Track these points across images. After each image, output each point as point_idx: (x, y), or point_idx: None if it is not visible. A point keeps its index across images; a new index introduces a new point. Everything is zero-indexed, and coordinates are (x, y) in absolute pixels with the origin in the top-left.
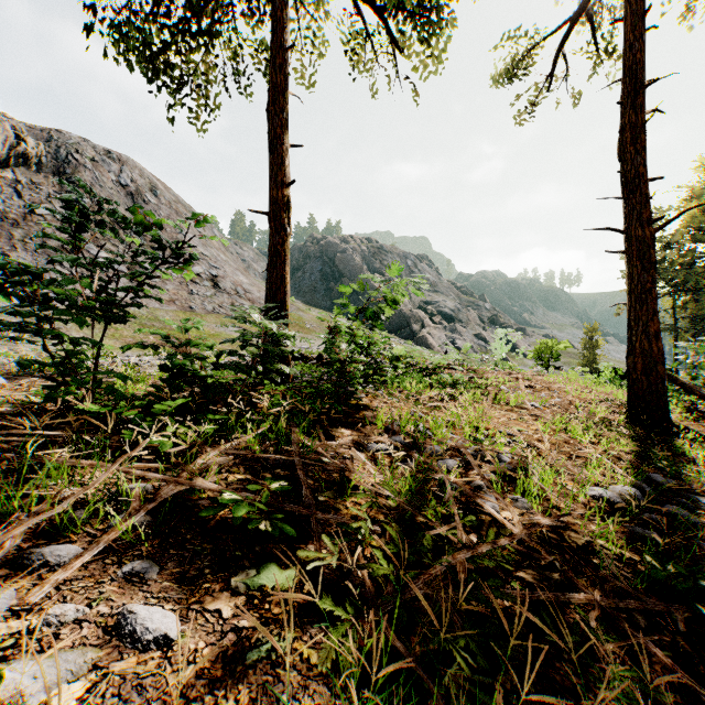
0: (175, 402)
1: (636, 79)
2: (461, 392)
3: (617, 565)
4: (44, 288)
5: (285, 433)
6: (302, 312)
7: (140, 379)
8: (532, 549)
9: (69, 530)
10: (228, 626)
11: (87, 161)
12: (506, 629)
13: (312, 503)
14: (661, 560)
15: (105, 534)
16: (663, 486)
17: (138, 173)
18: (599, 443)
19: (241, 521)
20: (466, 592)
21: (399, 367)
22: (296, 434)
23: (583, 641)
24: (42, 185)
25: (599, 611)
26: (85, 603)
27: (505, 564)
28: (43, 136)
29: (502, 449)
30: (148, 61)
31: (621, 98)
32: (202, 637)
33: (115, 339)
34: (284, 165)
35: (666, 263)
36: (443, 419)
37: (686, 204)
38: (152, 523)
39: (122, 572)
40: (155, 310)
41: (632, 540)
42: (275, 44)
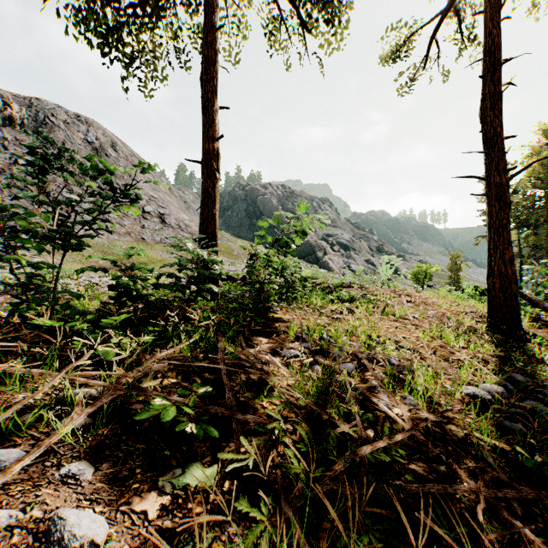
0: (119, 317)
1: (495, 57)
2: (356, 306)
3: (492, 456)
4: (6, 220)
5: (213, 342)
6: (231, 242)
7: (96, 296)
8: (421, 443)
9: (15, 434)
10: (153, 527)
11: (61, 123)
12: (402, 521)
13: (233, 405)
14: (529, 451)
15: (47, 438)
16: (523, 384)
17: (101, 133)
18: (468, 347)
19: (170, 424)
20: (369, 493)
21: (307, 286)
22: (222, 343)
23: (470, 530)
24: (24, 141)
25: (484, 504)
26: (20, 507)
27: (399, 458)
28: (25, 102)
29: (391, 354)
30: (103, 38)
31: (483, 73)
32: (127, 539)
33: (81, 264)
34: (214, 123)
35: (513, 205)
36: (342, 328)
37: (528, 159)
38: (92, 425)
39: (59, 474)
40: (115, 240)
41: (502, 432)
42: (207, 25)
